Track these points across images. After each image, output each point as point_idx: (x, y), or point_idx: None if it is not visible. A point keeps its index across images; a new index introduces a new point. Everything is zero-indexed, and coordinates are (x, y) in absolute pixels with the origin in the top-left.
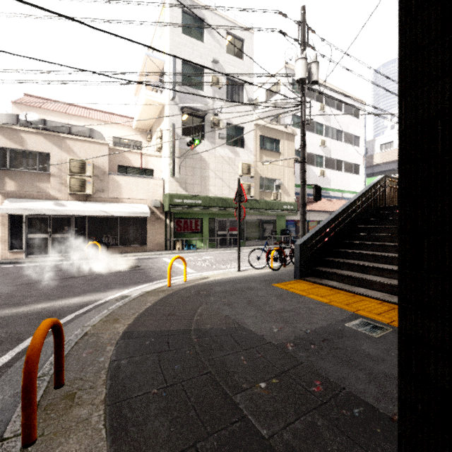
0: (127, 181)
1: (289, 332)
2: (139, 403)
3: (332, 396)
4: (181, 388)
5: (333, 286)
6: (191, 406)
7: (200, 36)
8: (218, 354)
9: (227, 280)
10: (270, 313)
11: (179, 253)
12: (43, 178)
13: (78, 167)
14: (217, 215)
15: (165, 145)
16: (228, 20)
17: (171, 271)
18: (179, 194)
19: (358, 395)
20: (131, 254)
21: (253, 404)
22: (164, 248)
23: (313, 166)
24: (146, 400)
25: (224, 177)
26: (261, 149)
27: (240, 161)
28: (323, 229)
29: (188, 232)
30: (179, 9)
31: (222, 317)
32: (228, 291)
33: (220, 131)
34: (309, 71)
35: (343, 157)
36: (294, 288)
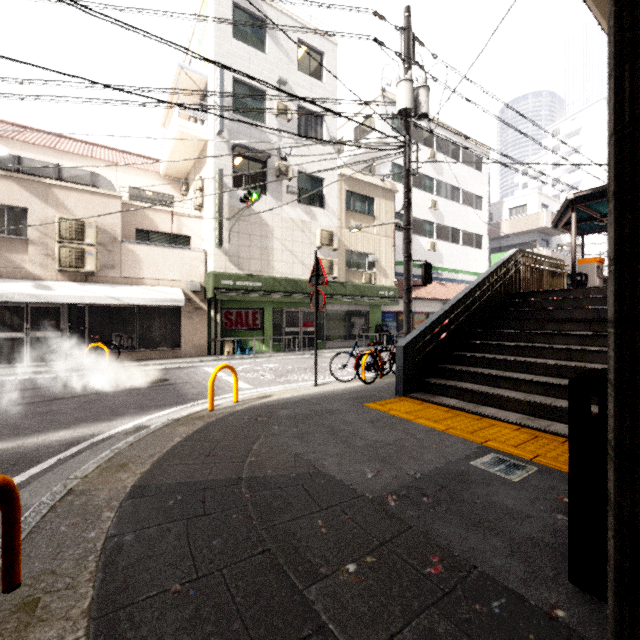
0: (150, 253)
1: (390, 478)
2: (148, 612)
3: (458, 581)
4: (221, 579)
5: (451, 405)
6: (235, 612)
7: (260, 43)
8: (283, 517)
9: (298, 398)
10: (361, 449)
11: (228, 359)
12: (16, 246)
13: (73, 230)
14: (285, 304)
15: (208, 200)
16: (301, 23)
17: (215, 387)
18: (229, 273)
19: (496, 576)
20: (155, 362)
21: (336, 602)
22: (206, 352)
23: (420, 236)
24: (161, 606)
25: (296, 249)
26: (348, 210)
27: (318, 227)
28: (435, 324)
29: (242, 329)
30: (229, 2)
31: (290, 457)
32: (300, 416)
33: (290, 183)
34: (416, 100)
35: (461, 224)
36: (395, 409)
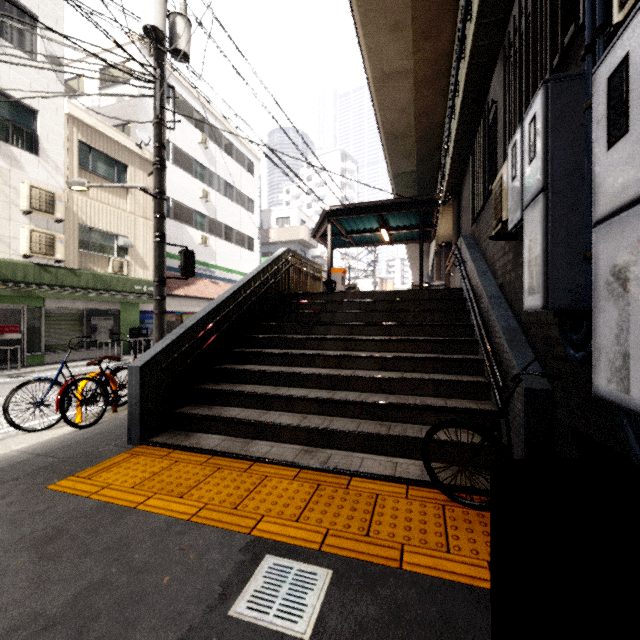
0: None
1: None
2: None
3: None
4: None
5: (211, 449)
6: None
7: None
8: None
9: None
10: None
11: None
12: None
13: None
14: None
15: None
16: None
17: None
18: None
19: None
20: None
21: None
22: None
23: (190, 226)
24: None
25: None
26: (85, 170)
27: (26, 180)
28: (195, 331)
29: None
30: None
31: None
32: None
33: None
34: (173, 28)
35: (234, 223)
36: (115, 483)
